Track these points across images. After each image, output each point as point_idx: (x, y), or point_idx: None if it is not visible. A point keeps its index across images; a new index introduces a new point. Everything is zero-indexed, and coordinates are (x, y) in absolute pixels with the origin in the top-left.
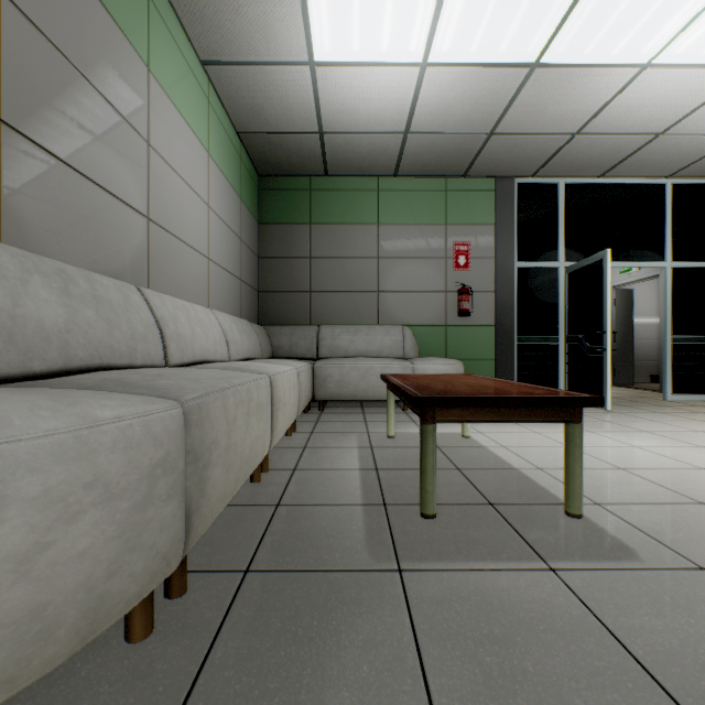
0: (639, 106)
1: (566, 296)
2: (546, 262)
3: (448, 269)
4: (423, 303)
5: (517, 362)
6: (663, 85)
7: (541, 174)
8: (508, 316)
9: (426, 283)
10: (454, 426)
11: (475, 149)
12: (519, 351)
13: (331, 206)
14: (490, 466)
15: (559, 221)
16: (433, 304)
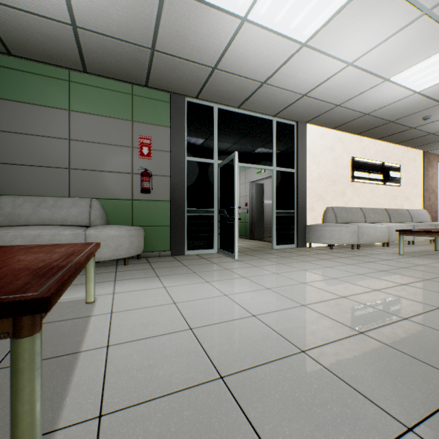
0: (248, 55)
1: (219, 183)
2: (206, 159)
3: (135, 156)
4: (113, 181)
5: (187, 228)
6: (258, 41)
7: (202, 97)
8: (180, 195)
9: (116, 165)
10: (97, 288)
11: (146, 62)
12: (188, 220)
13: (17, 85)
14: (51, 353)
15: (214, 133)
16: (122, 182)
